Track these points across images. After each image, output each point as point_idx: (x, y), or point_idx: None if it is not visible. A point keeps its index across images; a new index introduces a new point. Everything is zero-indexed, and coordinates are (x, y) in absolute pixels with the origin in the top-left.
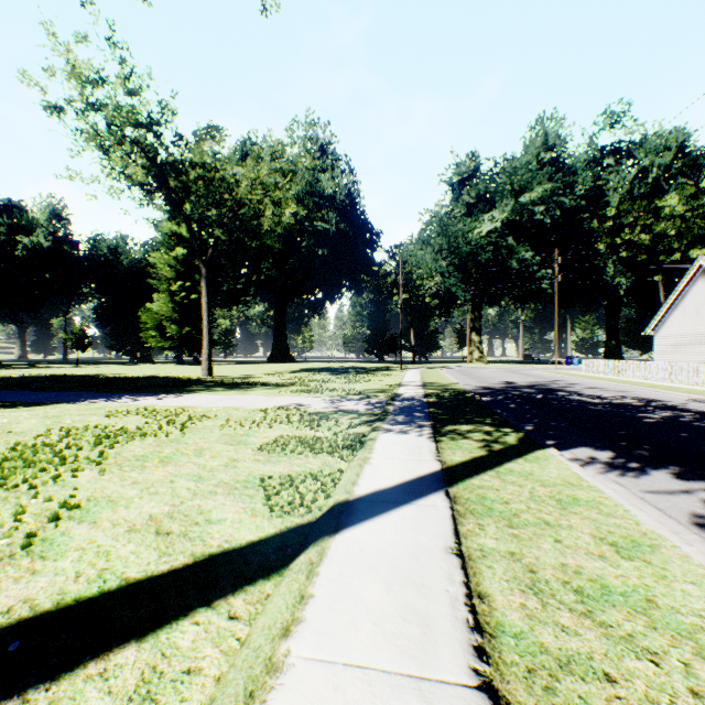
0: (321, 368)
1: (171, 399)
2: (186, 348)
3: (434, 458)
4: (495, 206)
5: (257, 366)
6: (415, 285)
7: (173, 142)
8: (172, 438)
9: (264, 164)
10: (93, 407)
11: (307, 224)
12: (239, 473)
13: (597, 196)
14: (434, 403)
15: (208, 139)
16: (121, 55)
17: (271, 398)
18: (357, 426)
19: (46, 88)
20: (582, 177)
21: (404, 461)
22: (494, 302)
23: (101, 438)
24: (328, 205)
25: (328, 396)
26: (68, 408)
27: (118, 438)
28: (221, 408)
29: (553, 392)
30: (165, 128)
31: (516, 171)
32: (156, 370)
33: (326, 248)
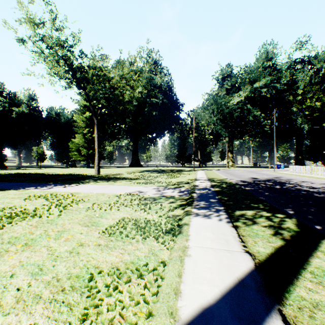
0: (154, 170)
1: (70, 187)
2: (91, 160)
3: (242, 249)
4: (240, 90)
5: (124, 168)
6: (200, 129)
7: (79, 55)
8: (50, 219)
9: (126, 67)
10: (24, 192)
11: (148, 99)
12: (77, 263)
13: (292, 84)
14: (219, 192)
15: (101, 60)
16: (51, 9)
17: (125, 187)
18: (174, 209)
19: (17, 30)
20: (284, 75)
21: (217, 252)
22: (239, 137)
23: (2, 219)
24: (158, 91)
25: (157, 186)
26: (10, 193)
27: (12, 220)
28: (95, 193)
29: (284, 184)
30: (75, 48)
31: (251, 71)
32: (75, 171)
33: (157, 111)
